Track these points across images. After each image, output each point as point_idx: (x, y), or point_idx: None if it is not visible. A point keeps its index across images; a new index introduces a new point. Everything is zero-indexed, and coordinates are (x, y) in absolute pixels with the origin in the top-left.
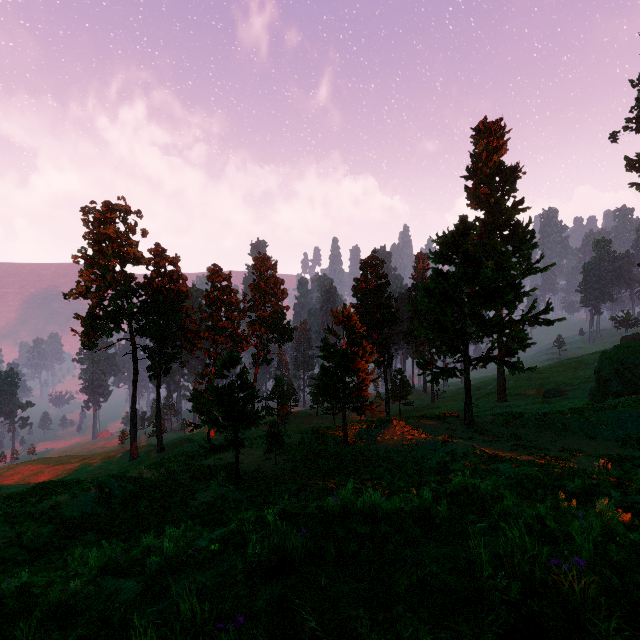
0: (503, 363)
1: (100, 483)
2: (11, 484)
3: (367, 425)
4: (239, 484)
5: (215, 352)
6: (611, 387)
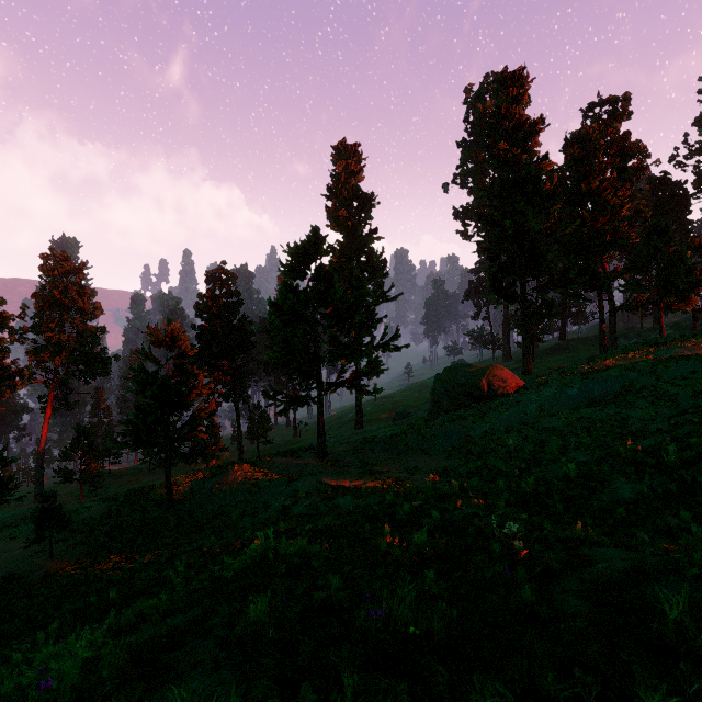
0: (353, 387)
1: None
2: None
3: (205, 475)
4: None
5: None
6: (442, 405)
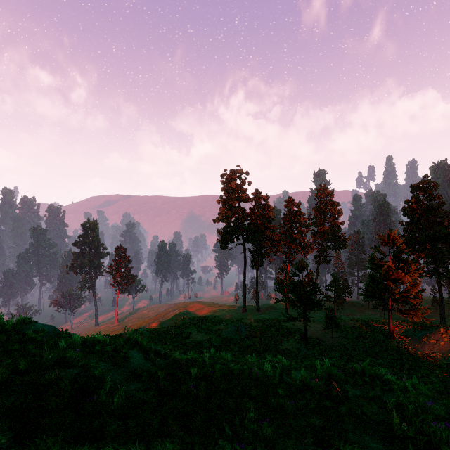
0: None
1: (236, 323)
2: (192, 311)
3: (414, 326)
4: (307, 344)
5: (289, 253)
6: None
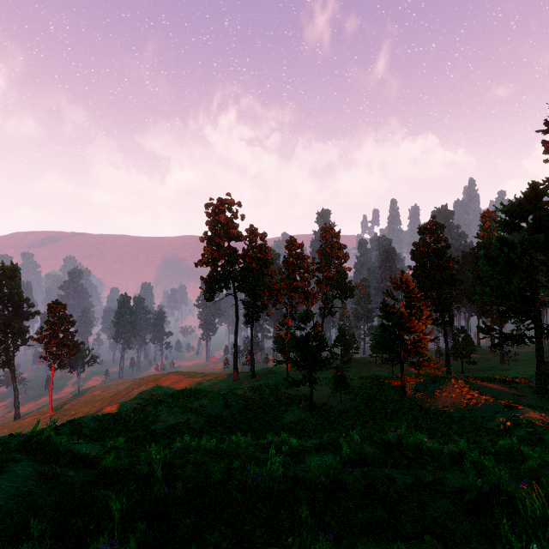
0: None
1: (224, 395)
2: (166, 386)
3: (425, 379)
4: (313, 412)
5: (291, 305)
6: None
